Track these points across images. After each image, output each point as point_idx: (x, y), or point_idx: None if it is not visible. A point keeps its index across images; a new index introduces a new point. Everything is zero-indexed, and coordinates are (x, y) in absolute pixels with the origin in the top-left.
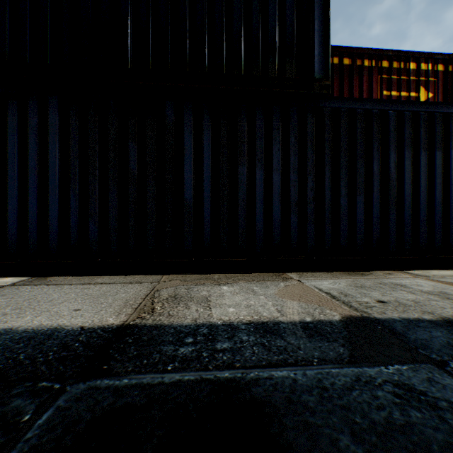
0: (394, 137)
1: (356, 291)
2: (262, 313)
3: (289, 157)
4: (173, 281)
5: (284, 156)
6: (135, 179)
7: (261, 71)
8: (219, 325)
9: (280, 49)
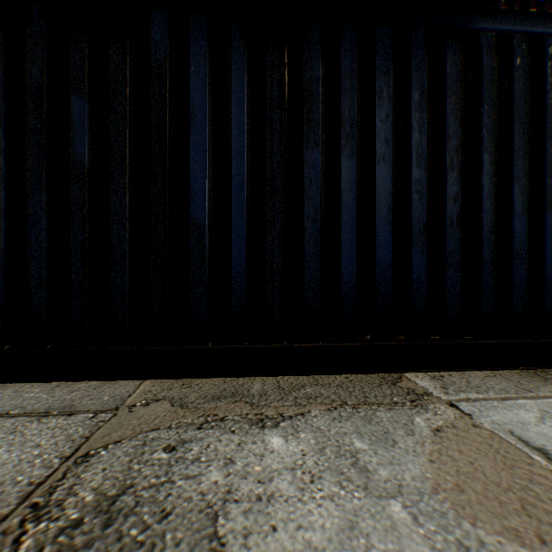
0: None
1: None
2: None
3: (410, 132)
4: (154, 405)
5: (398, 130)
6: (85, 175)
7: None
8: None
9: None
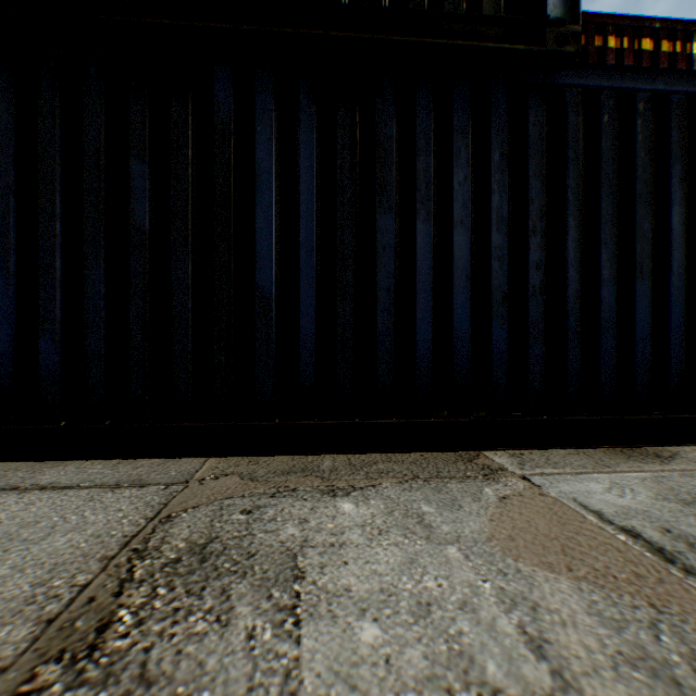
0: None
1: None
2: (483, 665)
3: (490, 195)
4: (223, 479)
5: (477, 192)
6: (145, 242)
7: (428, 2)
8: None
9: None
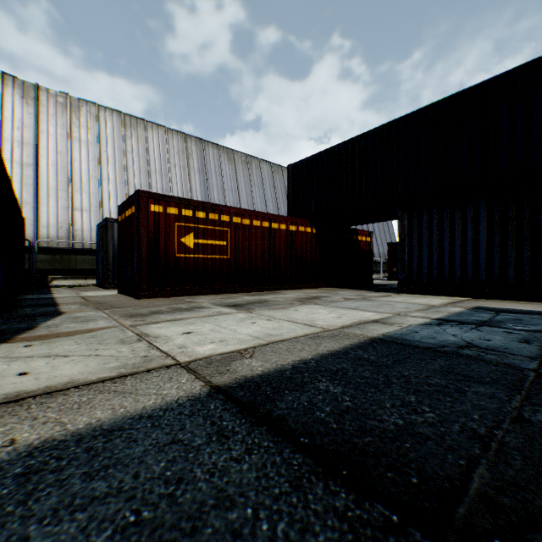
0: None
1: None
2: None
3: None
4: None
5: None
6: None
7: None
8: None
9: None
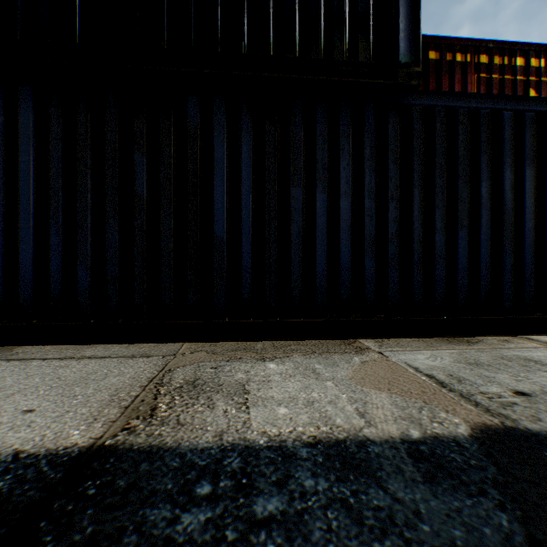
0: (510, 148)
1: (472, 372)
2: (335, 420)
3: (363, 175)
4: (196, 353)
5: (355, 173)
6: (144, 206)
7: (323, 53)
8: (260, 447)
9: (350, 23)
